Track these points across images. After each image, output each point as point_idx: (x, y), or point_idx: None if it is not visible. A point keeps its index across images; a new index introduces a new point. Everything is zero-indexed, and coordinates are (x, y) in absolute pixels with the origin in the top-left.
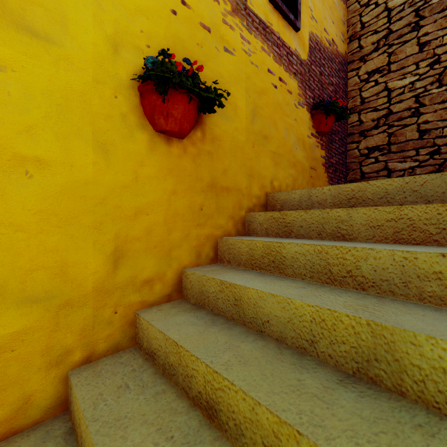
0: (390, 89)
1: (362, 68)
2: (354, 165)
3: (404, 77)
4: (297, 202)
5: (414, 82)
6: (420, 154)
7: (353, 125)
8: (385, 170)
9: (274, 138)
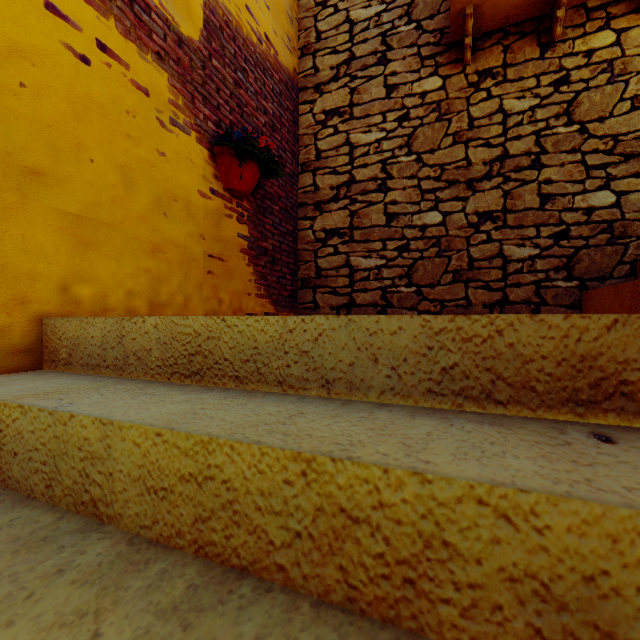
0: (353, 143)
1: (318, 103)
2: (307, 254)
3: (369, 130)
4: (99, 349)
5: (381, 141)
6: (388, 249)
7: (306, 190)
8: (347, 268)
9: (79, 181)
